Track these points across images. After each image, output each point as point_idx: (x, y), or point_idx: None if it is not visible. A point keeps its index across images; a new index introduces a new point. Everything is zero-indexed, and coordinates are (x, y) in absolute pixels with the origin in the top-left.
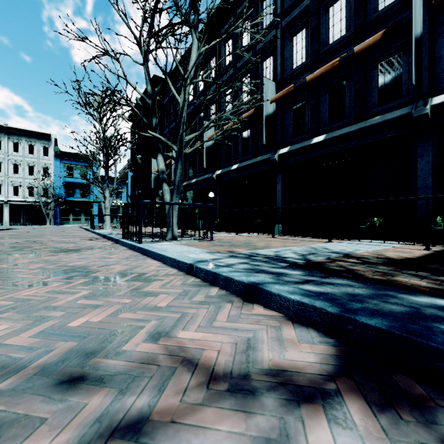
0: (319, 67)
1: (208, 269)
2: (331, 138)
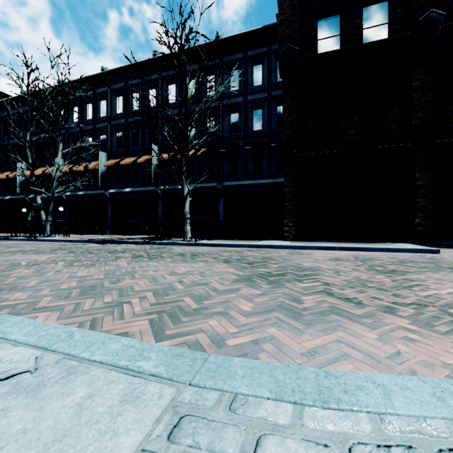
0: (128, 156)
1: (76, 240)
2: (132, 191)
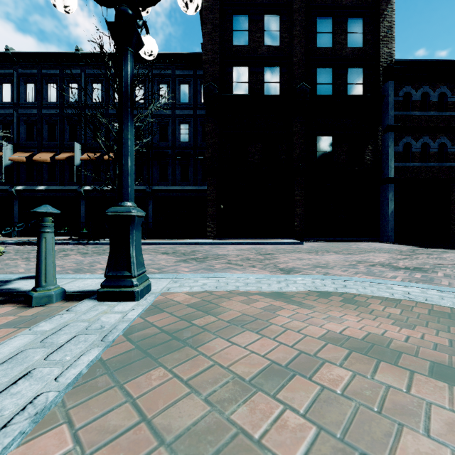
0: (42, 150)
1: None
2: (48, 189)
